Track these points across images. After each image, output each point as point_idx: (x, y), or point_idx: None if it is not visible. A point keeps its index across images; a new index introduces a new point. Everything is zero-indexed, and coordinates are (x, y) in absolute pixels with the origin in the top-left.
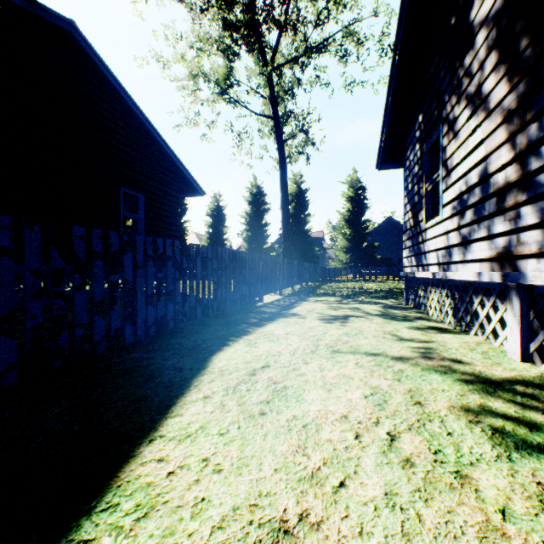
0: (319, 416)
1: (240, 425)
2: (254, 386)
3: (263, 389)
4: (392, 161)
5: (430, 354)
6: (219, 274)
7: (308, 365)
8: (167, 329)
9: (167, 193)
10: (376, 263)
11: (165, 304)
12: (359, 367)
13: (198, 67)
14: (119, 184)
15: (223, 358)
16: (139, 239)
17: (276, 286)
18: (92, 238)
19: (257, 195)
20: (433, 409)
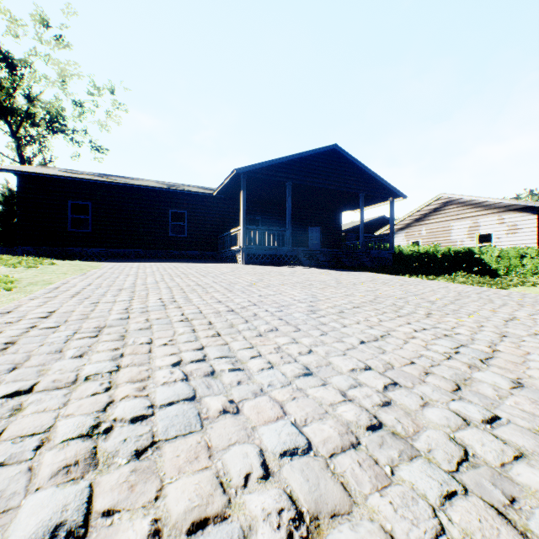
0: None
1: None
2: None
3: None
4: None
5: None
6: None
7: None
8: None
9: None
10: None
11: None
12: None
13: None
14: None
15: None
16: None
17: None
18: None
19: (10, 196)
20: None
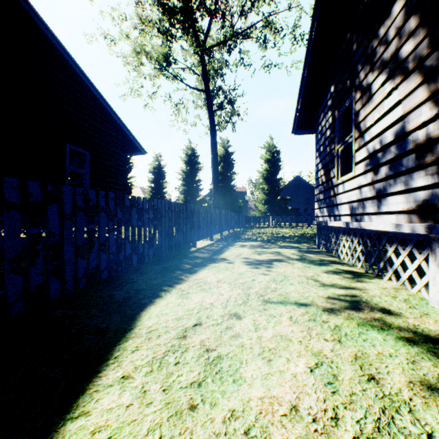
0: (263, 411)
1: (162, 434)
2: (184, 356)
3: (194, 362)
4: (305, 127)
5: (358, 304)
6: (155, 224)
7: (241, 322)
8: (99, 279)
9: (112, 151)
10: (288, 213)
11: (107, 250)
12: (294, 323)
13: (141, 45)
14: (65, 141)
15: (154, 314)
16: (67, 189)
17: (208, 233)
18: (4, 187)
19: (191, 156)
20: (392, 388)
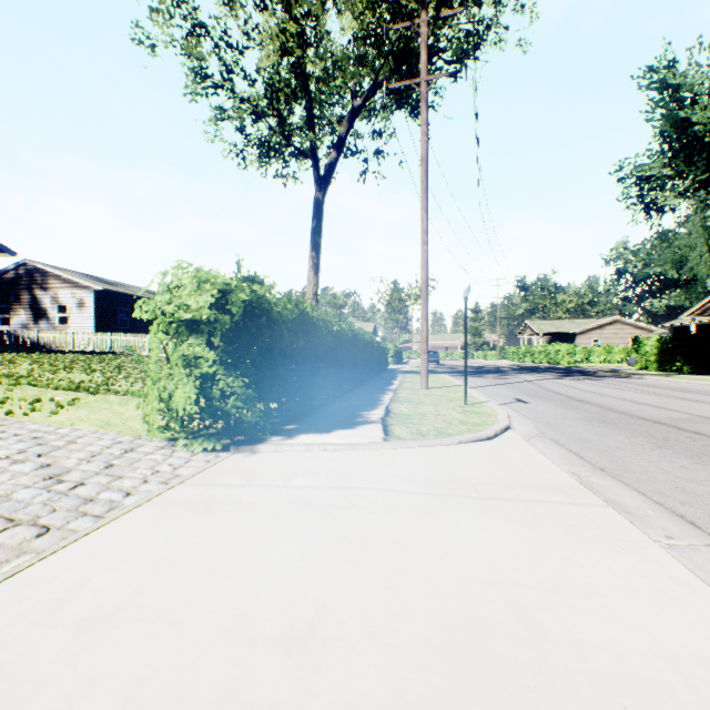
0: None
1: None
2: None
3: None
4: None
5: None
6: None
7: None
8: None
9: None
10: None
11: None
12: None
13: None
14: None
15: None
16: None
17: None
18: None
19: None
20: None
